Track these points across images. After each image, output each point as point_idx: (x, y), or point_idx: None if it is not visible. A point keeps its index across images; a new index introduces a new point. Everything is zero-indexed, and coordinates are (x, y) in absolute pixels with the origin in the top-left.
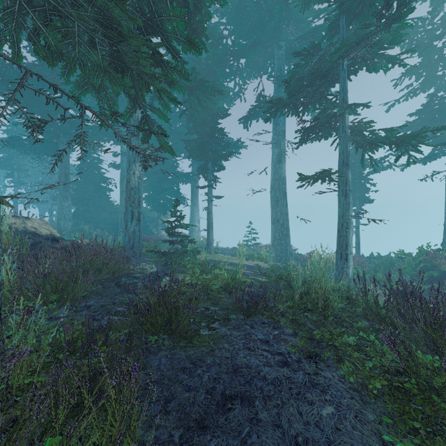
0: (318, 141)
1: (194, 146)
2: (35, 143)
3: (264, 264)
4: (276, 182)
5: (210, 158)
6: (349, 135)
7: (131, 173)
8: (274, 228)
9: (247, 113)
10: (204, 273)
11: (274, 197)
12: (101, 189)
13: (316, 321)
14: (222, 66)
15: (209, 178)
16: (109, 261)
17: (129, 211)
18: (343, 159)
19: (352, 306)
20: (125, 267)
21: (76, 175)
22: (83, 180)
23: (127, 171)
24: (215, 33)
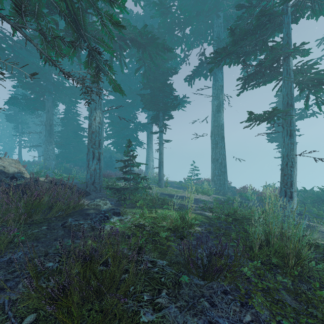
0: (262, 85)
1: (148, 99)
2: (29, 101)
3: (207, 197)
4: (215, 128)
5: (161, 108)
6: (293, 78)
7: (92, 119)
8: (214, 166)
9: (192, 71)
10: (154, 208)
11: (214, 141)
12: (78, 136)
13: (296, 294)
14: (171, 34)
15: (160, 125)
16: (58, 200)
17: (90, 152)
18: (288, 100)
19: (323, 260)
20: (80, 204)
21: (60, 125)
22: (66, 130)
23: (89, 117)
24: (165, 2)
